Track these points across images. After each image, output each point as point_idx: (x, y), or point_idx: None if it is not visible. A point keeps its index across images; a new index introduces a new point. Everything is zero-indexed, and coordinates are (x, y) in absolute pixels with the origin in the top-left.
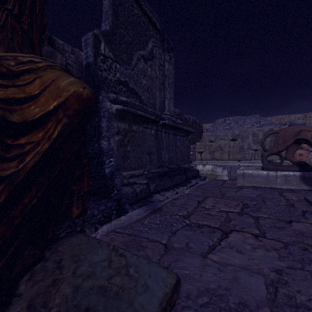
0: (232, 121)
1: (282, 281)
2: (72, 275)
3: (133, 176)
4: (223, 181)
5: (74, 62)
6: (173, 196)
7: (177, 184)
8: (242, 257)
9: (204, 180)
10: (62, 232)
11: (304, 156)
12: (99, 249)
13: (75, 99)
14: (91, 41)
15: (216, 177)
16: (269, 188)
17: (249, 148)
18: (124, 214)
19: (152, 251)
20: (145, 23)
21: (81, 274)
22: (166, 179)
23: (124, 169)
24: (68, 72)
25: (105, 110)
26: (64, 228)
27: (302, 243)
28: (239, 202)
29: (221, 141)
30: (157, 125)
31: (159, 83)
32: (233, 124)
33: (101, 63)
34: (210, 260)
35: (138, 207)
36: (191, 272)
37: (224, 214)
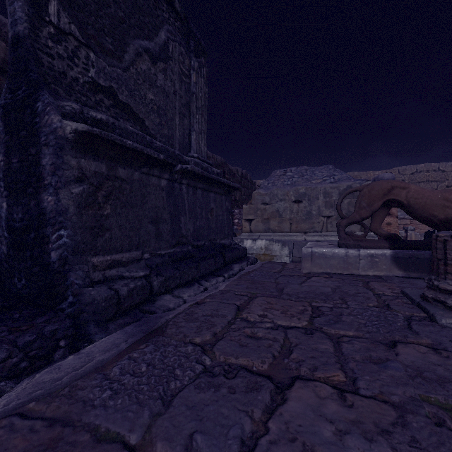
0: (295, 174)
1: None
2: None
3: (118, 264)
4: (282, 265)
5: None
6: (197, 297)
7: (207, 273)
8: None
9: (254, 263)
10: None
11: (394, 226)
12: None
13: None
14: None
15: (272, 258)
16: (348, 275)
17: (320, 215)
18: (85, 346)
19: None
20: None
21: None
22: (188, 266)
23: (96, 252)
24: None
25: (49, 132)
26: None
27: (429, 403)
28: (306, 305)
29: (279, 203)
30: (171, 171)
31: (179, 104)
32: (296, 177)
33: (51, 41)
34: None
35: (119, 327)
36: None
37: (280, 335)
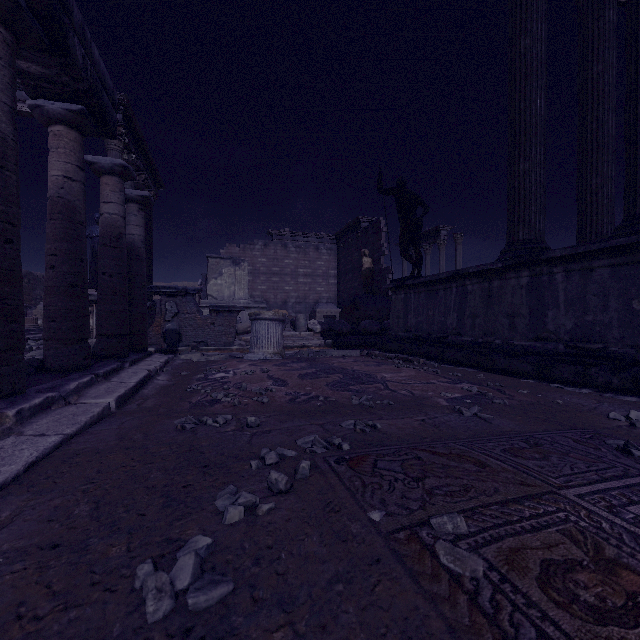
0: None
1: None
2: None
3: None
4: None
5: None
6: None
7: None
8: None
9: None
10: None
11: None
12: None
13: None
14: None
15: None
16: None
17: None
18: None
19: None
20: None
21: None
22: None
23: None
24: None
25: None
26: None
27: None
28: None
29: None
30: None
31: None
32: None
33: None
34: None
35: None
36: None
37: None
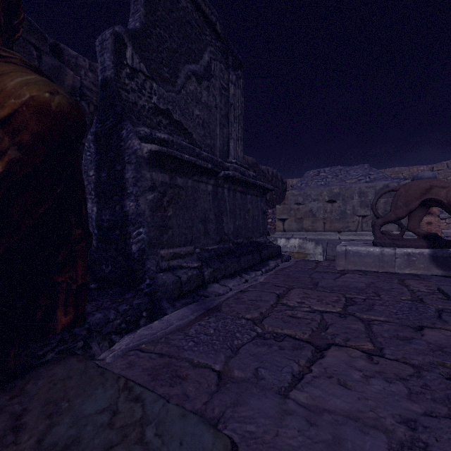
0: (329, 174)
1: (419, 444)
2: (36, 445)
3: (178, 256)
4: (316, 263)
5: (94, 84)
6: (240, 286)
7: (246, 268)
8: (347, 395)
9: (288, 261)
10: (49, 351)
11: (435, 225)
12: (99, 387)
13: (34, 112)
14: (110, 44)
15: (306, 256)
16: (384, 273)
17: (354, 214)
18: (160, 317)
19: (195, 387)
20: (198, 22)
21: (53, 444)
22: (230, 260)
23: (162, 246)
24: (39, 72)
25: (131, 153)
26: (53, 345)
27: (444, 366)
28: (340, 296)
29: (312, 203)
30: (216, 177)
31: (220, 115)
32: (330, 177)
33: (127, 79)
34: (293, 401)
35: (183, 305)
36: (259, 427)
37: (317, 316)
